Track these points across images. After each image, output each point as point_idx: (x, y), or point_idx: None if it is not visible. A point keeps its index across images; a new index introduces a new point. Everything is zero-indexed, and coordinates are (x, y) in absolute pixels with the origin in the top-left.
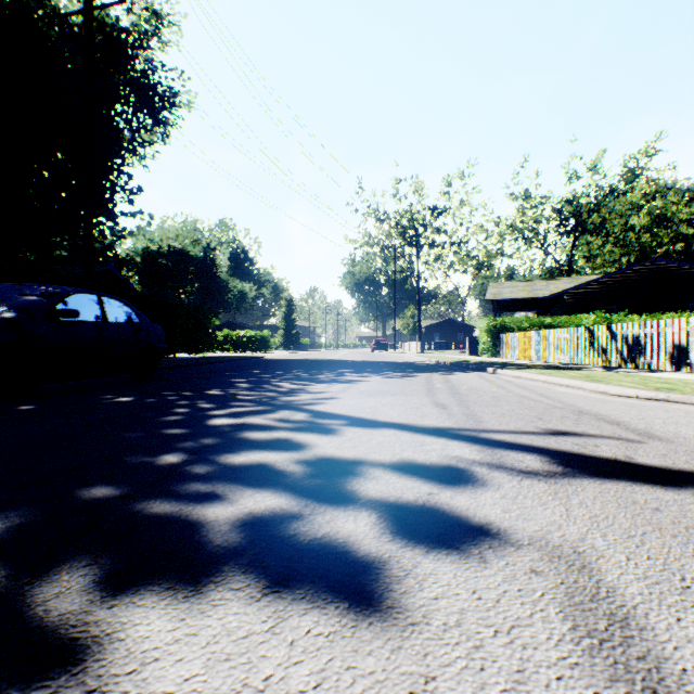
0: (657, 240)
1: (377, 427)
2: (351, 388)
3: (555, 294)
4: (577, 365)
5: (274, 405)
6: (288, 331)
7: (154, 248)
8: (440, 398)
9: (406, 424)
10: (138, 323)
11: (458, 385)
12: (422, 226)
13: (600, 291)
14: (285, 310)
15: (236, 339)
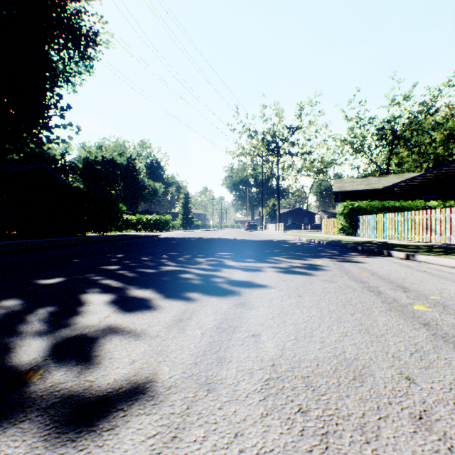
0: (448, 151)
1: None
2: (236, 336)
3: (388, 186)
4: None
5: None
6: (186, 216)
7: (92, 158)
8: None
9: None
10: None
11: None
12: (281, 140)
13: (424, 183)
14: (183, 201)
15: (146, 222)
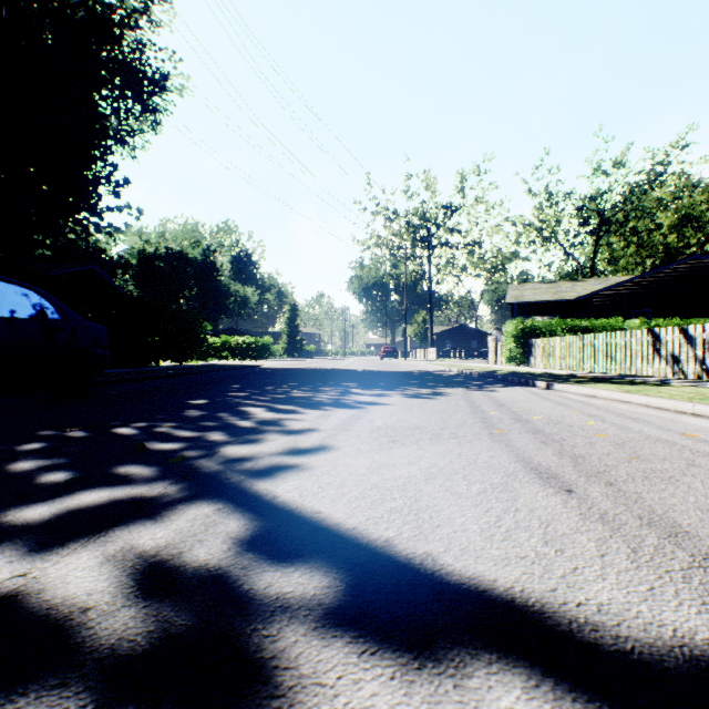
0: (684, 240)
1: (462, 658)
2: (360, 420)
3: (584, 296)
4: (646, 378)
5: (197, 475)
6: (292, 337)
7: (151, 250)
8: (525, 448)
9: (548, 616)
10: (56, 320)
11: (523, 412)
12: (434, 225)
13: (634, 292)
14: (289, 315)
15: (235, 346)
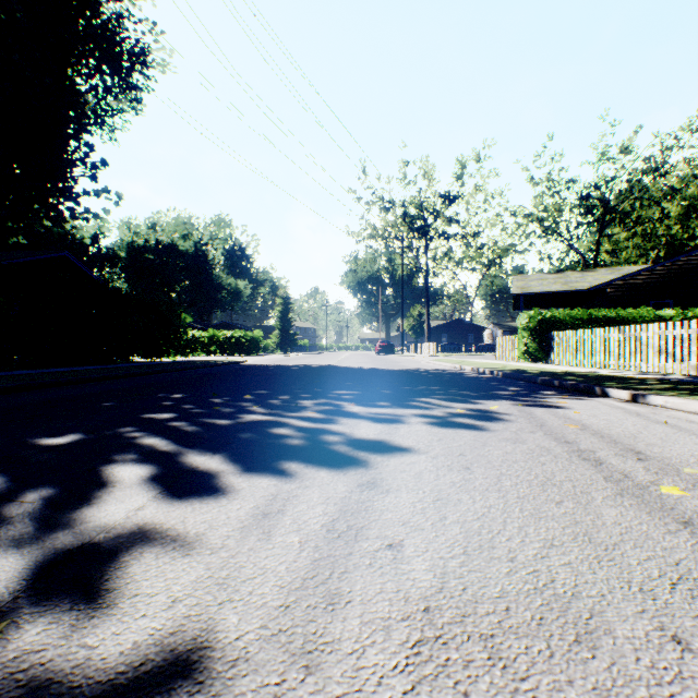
0: (689, 231)
1: None
2: (361, 549)
3: (597, 286)
4: None
5: None
6: (285, 331)
7: (140, 243)
8: None
9: None
10: None
11: None
12: (432, 214)
13: (652, 282)
14: (281, 309)
15: (223, 341)
